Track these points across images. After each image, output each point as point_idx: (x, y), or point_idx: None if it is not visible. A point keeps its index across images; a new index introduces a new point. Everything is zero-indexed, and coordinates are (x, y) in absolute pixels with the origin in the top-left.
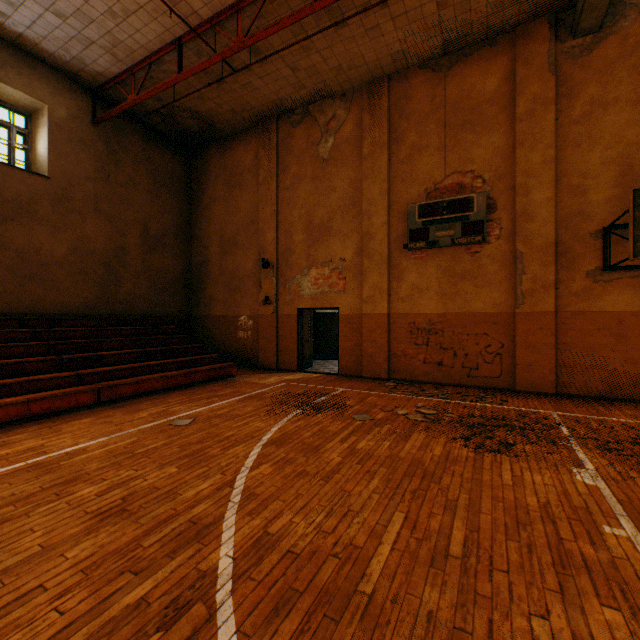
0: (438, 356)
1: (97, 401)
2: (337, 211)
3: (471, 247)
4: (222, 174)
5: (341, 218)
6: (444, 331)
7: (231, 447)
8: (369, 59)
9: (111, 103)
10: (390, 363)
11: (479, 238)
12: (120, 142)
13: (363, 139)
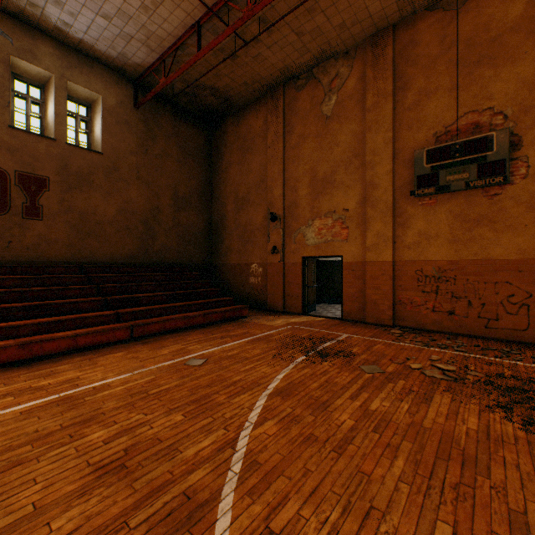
0: (449, 305)
1: (130, 337)
2: (340, 164)
3: (489, 189)
4: (236, 141)
5: (344, 170)
6: (456, 279)
7: (237, 395)
8: (373, 10)
9: (149, 90)
10: (395, 310)
11: (500, 179)
12: (155, 121)
13: (366, 92)
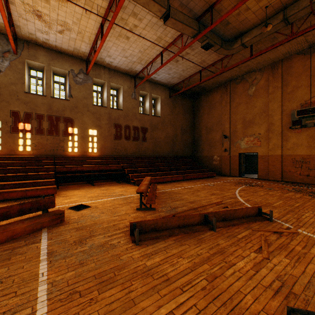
0: (306, 172)
1: (183, 179)
2: (256, 115)
3: None
4: (206, 104)
5: (258, 118)
6: (310, 162)
7: (229, 190)
8: (272, 57)
9: (173, 89)
10: (282, 174)
11: None
12: (175, 101)
13: (269, 86)
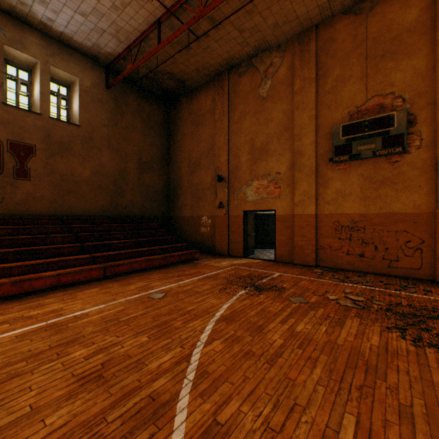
0: (360, 249)
1: (103, 276)
2: (273, 136)
3: (391, 157)
4: (190, 117)
5: (277, 141)
6: (365, 228)
7: (190, 321)
8: (300, 13)
9: (118, 74)
10: (317, 253)
11: (399, 149)
12: (123, 100)
13: (294, 78)
